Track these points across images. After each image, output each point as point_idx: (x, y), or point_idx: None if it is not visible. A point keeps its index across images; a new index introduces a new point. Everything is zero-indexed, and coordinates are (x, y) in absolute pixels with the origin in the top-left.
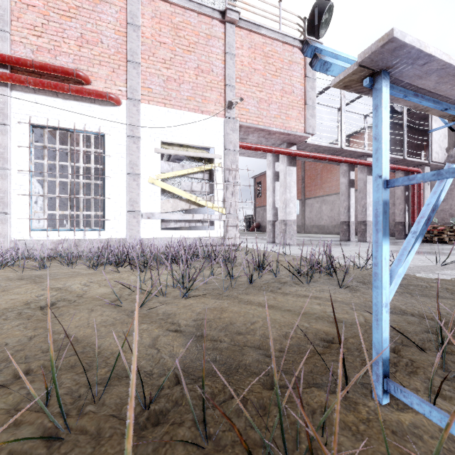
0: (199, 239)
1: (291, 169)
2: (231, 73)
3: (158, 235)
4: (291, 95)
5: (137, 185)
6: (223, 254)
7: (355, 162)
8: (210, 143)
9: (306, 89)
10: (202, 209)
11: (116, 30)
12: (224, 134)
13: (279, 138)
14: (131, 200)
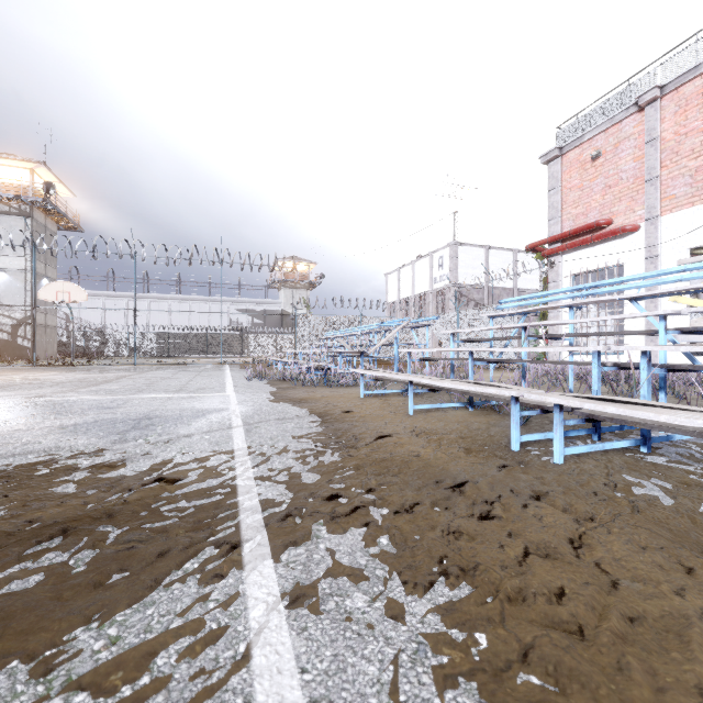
0: None
1: None
2: None
3: (683, 361)
4: None
5: (655, 307)
6: None
7: None
8: None
9: None
10: None
11: (635, 157)
12: None
13: None
14: (647, 323)
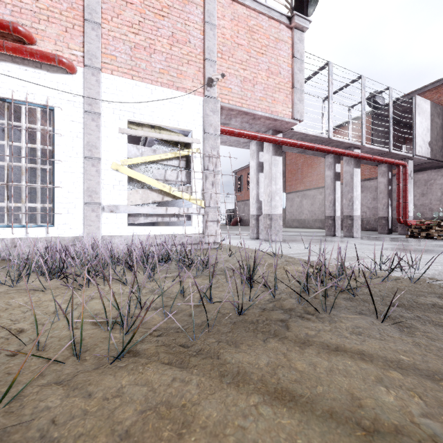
0: (174, 236)
1: (276, 159)
2: (211, 46)
3: (124, 232)
4: (277, 76)
5: (97, 171)
6: (200, 259)
7: (343, 153)
8: (187, 125)
9: (293, 71)
10: (180, 202)
11: None
12: (203, 115)
13: (264, 125)
14: (88, 189)
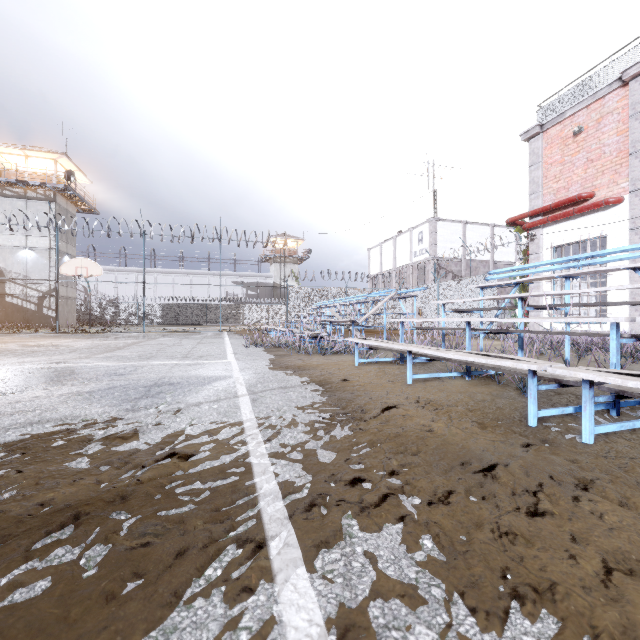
0: None
1: None
2: None
3: None
4: None
5: (639, 277)
6: None
7: None
8: None
9: None
10: None
11: (618, 131)
12: None
13: None
14: (632, 293)
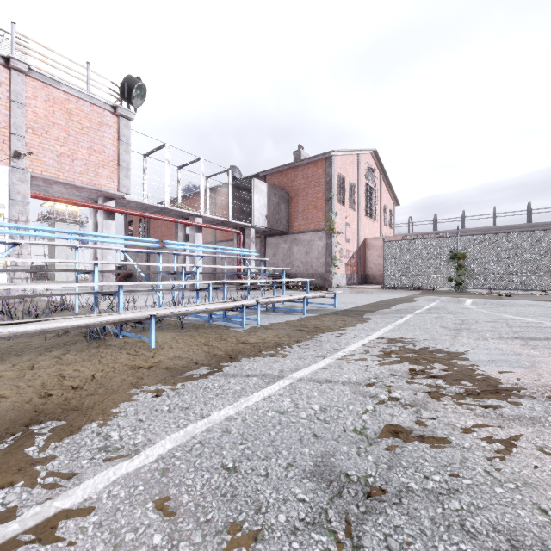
0: None
1: (109, 223)
2: (19, 122)
3: None
4: (101, 155)
5: None
6: None
7: (176, 221)
8: None
9: (119, 152)
10: None
11: None
12: (9, 183)
13: (92, 192)
14: None
